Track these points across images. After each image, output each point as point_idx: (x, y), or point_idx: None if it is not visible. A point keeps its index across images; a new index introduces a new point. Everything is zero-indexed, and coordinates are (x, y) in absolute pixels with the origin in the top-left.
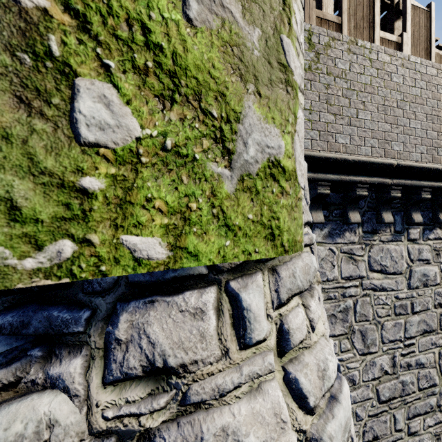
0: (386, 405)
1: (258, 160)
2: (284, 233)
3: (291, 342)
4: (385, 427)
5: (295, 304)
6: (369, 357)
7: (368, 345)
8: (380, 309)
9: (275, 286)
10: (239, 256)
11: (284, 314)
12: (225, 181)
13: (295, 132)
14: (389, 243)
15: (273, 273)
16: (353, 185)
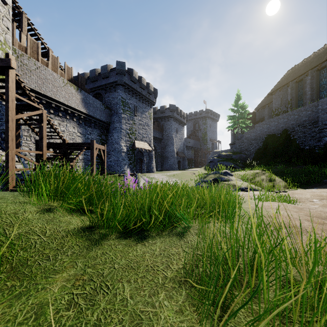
0: None
1: None
2: None
3: None
4: None
5: None
6: None
7: None
8: None
9: None
10: None
11: None
12: None
13: None
14: None
15: None
16: None
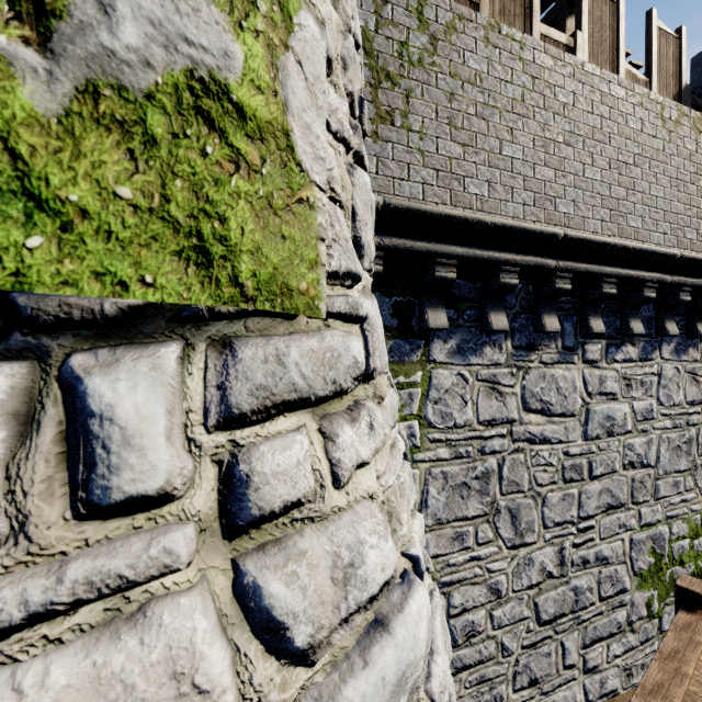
0: (550, 627)
1: (154, 63)
2: (243, 257)
3: (253, 504)
4: (548, 664)
5: (291, 426)
6: (524, 551)
7: (521, 532)
8: (540, 473)
9: (221, 378)
10: (81, 283)
11: (247, 443)
12: (24, 79)
13: (288, 51)
14: (555, 366)
15: (222, 350)
16: (496, 267)
